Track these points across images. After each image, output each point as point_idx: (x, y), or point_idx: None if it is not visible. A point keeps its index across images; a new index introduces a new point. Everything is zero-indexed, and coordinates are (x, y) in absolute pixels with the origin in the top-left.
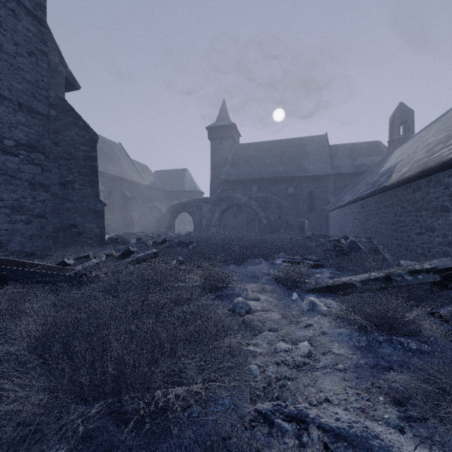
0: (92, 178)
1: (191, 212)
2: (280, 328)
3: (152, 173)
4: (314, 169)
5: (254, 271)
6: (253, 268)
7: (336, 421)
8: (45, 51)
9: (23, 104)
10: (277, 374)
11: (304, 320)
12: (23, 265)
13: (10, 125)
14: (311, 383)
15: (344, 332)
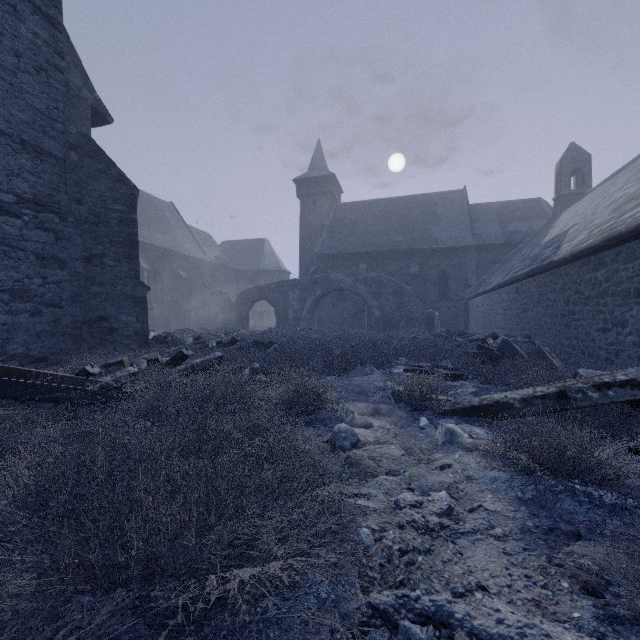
0: (129, 250)
1: (273, 301)
2: (403, 470)
3: (217, 245)
4: (448, 238)
5: (363, 384)
6: (362, 379)
7: (498, 625)
8: (60, 65)
9: (28, 141)
10: (400, 544)
11: (439, 457)
12: (25, 376)
13: (10, 172)
14: (453, 558)
15: (500, 476)
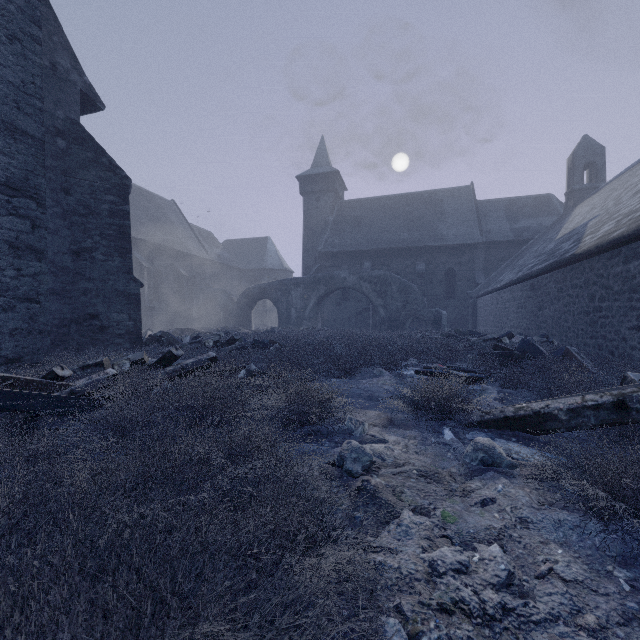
0: (121, 244)
1: (275, 299)
2: (433, 507)
3: (219, 243)
4: (455, 235)
5: (372, 388)
6: (370, 382)
7: None
8: (38, 36)
9: None
10: None
11: (477, 487)
12: None
13: None
14: None
15: (566, 519)
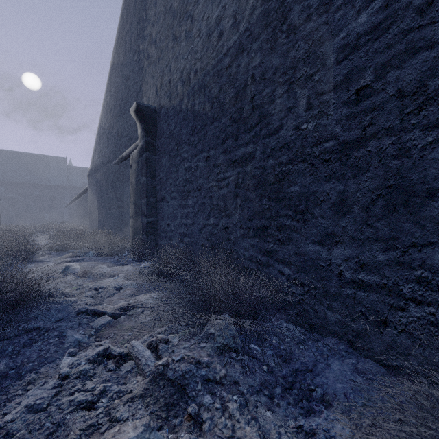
0: None
1: None
2: None
3: None
4: (55, 181)
5: None
6: None
7: None
8: None
9: None
10: None
11: None
12: None
13: None
14: None
15: None
